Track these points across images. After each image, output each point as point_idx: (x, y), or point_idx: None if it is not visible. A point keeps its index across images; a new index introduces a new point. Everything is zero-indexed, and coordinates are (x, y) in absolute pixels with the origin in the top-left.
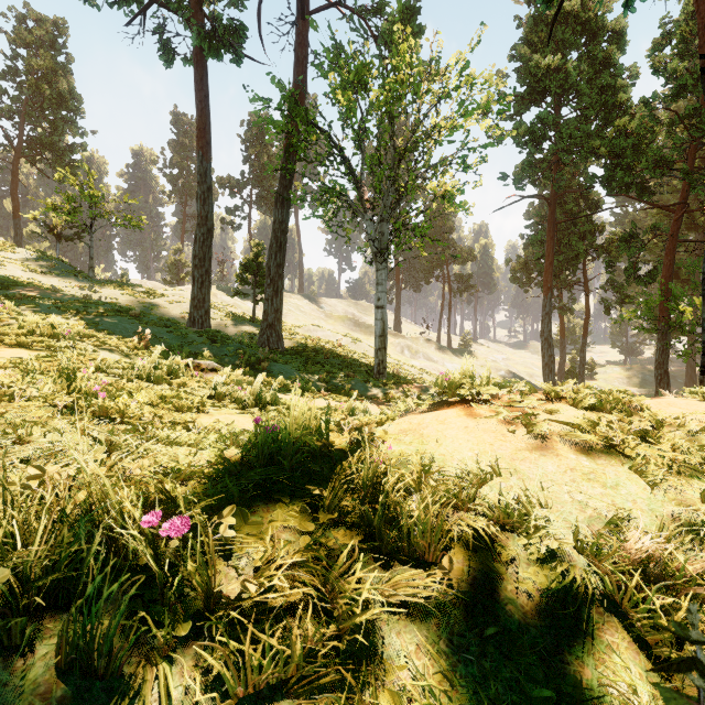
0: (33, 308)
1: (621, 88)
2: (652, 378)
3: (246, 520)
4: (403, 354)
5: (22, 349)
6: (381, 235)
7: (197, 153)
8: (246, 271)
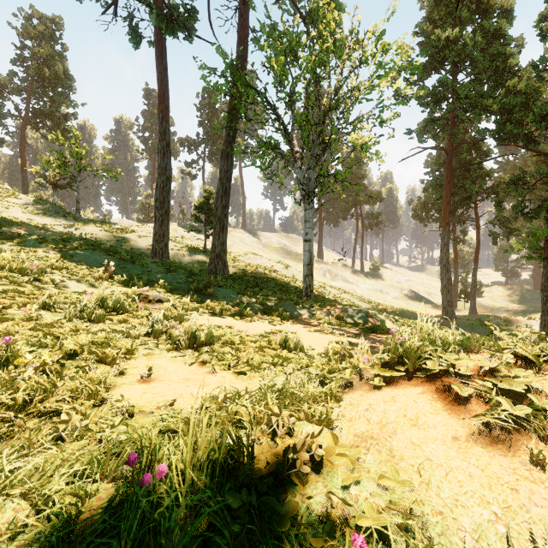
0: (20, 244)
1: (510, 55)
2: (530, 296)
3: None
4: (325, 276)
5: None
6: (309, 180)
7: (158, 116)
8: (199, 211)
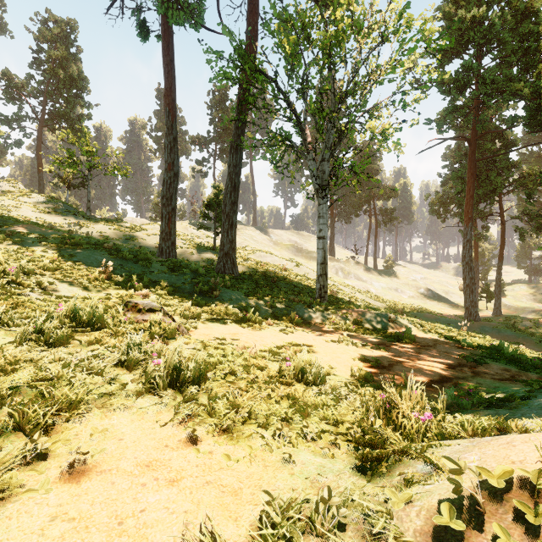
0: (18, 243)
1: None
2: None
3: None
4: (337, 274)
5: None
6: (322, 173)
7: (165, 109)
8: (208, 208)
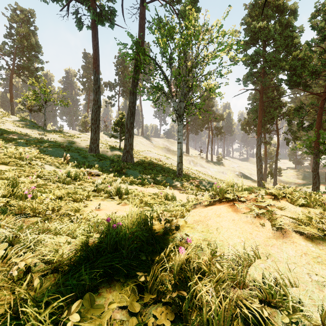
0: (15, 144)
1: (295, 37)
2: (309, 175)
3: (92, 305)
4: (190, 164)
5: (3, 165)
6: (180, 108)
7: (93, 70)
8: (116, 126)
